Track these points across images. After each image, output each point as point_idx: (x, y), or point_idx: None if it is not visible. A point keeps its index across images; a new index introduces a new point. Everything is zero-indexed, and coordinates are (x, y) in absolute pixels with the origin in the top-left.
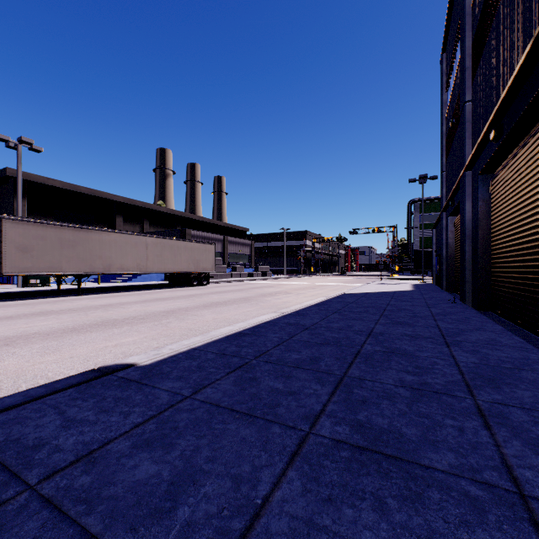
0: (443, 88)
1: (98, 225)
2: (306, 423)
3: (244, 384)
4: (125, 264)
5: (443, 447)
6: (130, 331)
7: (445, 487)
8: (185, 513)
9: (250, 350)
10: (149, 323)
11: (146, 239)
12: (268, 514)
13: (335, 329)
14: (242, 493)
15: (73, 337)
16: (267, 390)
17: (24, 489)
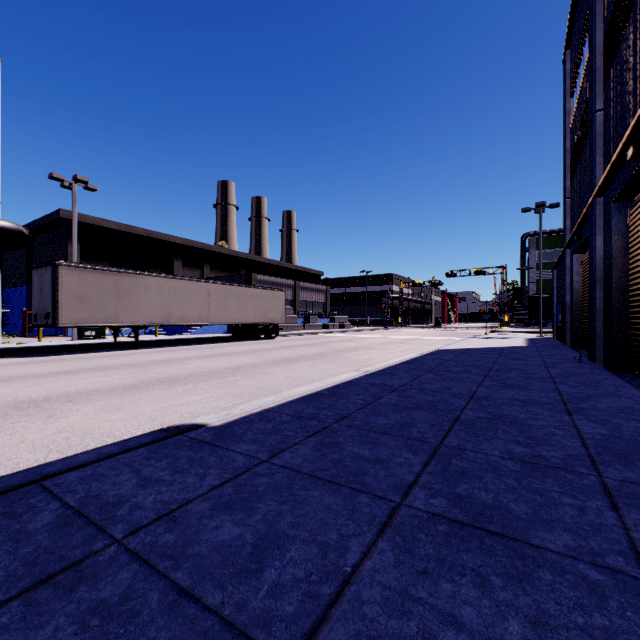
0: (566, 94)
1: (154, 270)
2: (397, 493)
3: (325, 449)
4: (186, 314)
5: (558, 527)
6: (195, 389)
7: (558, 568)
8: (272, 575)
9: (330, 413)
10: (214, 381)
11: (207, 286)
12: (358, 582)
13: (429, 391)
14: (330, 560)
15: (136, 394)
16: (351, 457)
17: (111, 542)
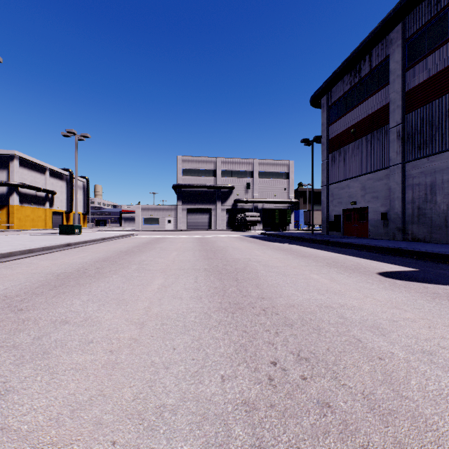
0: None
1: None
2: None
3: None
4: None
5: None
6: None
7: None
8: None
9: None
10: None
11: None
12: None
13: None
14: None
15: None
16: None
17: None
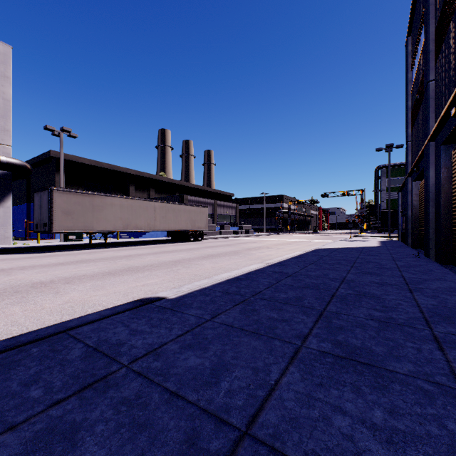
0: (408, 68)
1: (115, 193)
2: (298, 340)
3: (248, 313)
4: (139, 223)
5: (404, 360)
6: (151, 275)
7: (404, 383)
8: (226, 385)
9: (247, 290)
10: (163, 270)
11: (154, 204)
12: (280, 389)
13: (313, 277)
14: (261, 377)
15: (111, 278)
16: (265, 318)
17: (122, 366)
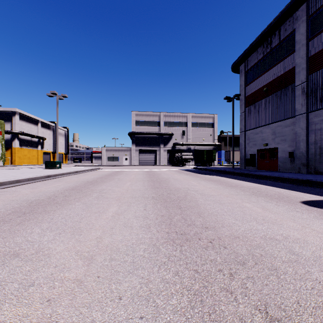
0: None
1: None
2: None
3: None
4: None
5: None
6: None
7: None
8: None
9: None
10: None
11: None
12: None
13: None
14: None
15: None
16: None
17: None
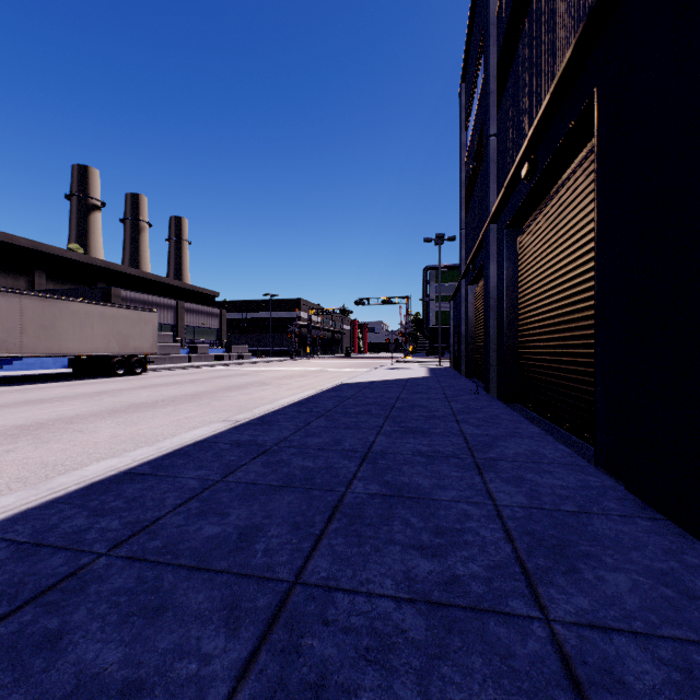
0: (462, 126)
1: None
2: None
3: (2, 674)
4: None
5: None
6: None
7: None
8: None
9: (115, 523)
10: None
11: (20, 299)
12: None
13: (312, 450)
14: None
15: None
16: (59, 692)
17: None
